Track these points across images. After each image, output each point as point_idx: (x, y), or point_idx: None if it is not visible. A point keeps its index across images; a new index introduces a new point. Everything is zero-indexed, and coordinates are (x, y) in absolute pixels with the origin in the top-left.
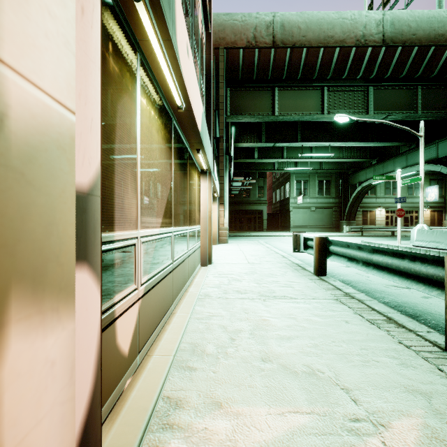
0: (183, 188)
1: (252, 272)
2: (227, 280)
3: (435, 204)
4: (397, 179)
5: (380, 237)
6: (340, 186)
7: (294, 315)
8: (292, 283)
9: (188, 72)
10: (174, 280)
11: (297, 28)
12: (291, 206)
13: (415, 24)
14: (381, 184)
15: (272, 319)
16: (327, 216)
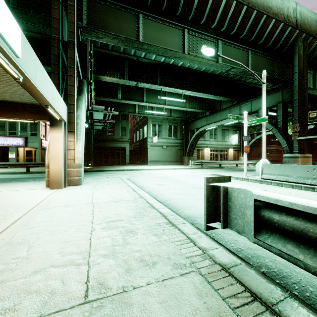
0: None
1: None
2: None
3: (236, 146)
4: (244, 120)
5: (215, 169)
6: (183, 131)
7: None
8: None
9: None
10: None
11: None
12: (148, 144)
13: None
14: (208, 131)
15: None
16: (174, 153)
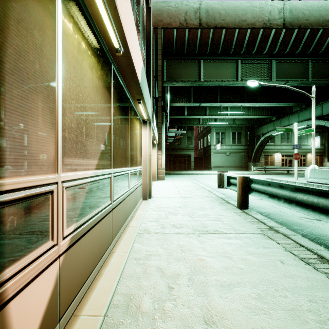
0: (124, 133)
1: (185, 206)
2: (164, 214)
3: (318, 150)
4: (294, 131)
5: (279, 175)
6: (248, 137)
7: (229, 253)
8: (221, 217)
9: (126, 14)
10: (113, 219)
11: (218, 14)
12: (212, 151)
13: (308, 12)
14: (278, 135)
15: (208, 259)
16: (238, 159)
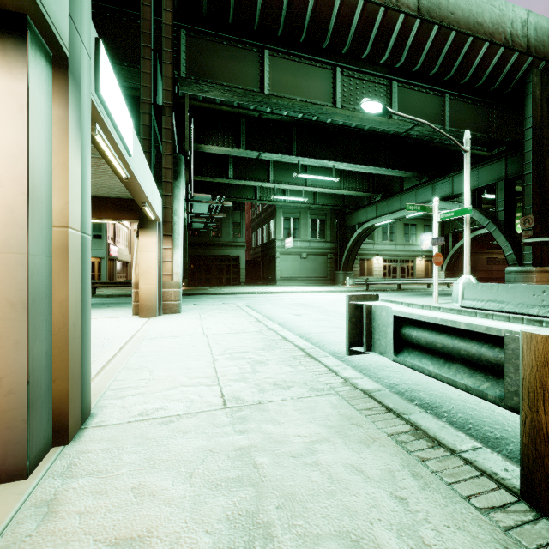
0: None
1: (249, 542)
2: None
3: (429, 253)
4: (434, 212)
5: (389, 292)
6: (336, 228)
7: None
8: None
9: None
10: None
11: None
12: (278, 251)
13: None
14: (379, 228)
15: None
16: (321, 265)
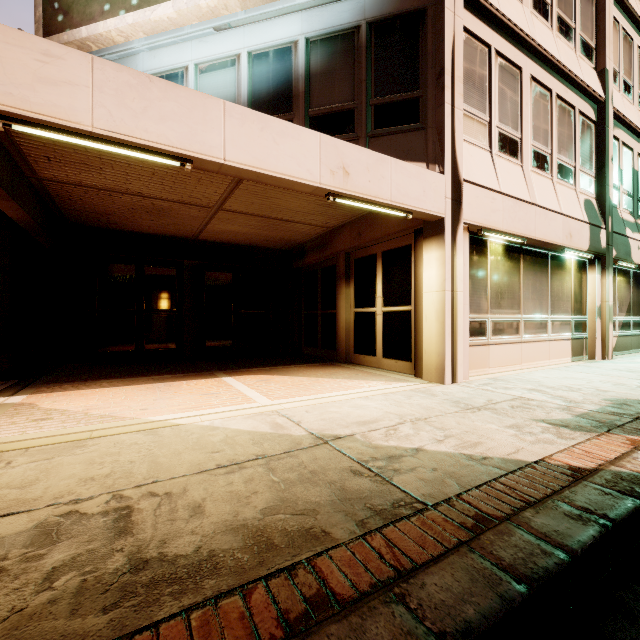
0: (639, 297)
1: None
2: None
3: None
4: None
5: None
6: None
7: None
8: None
9: (639, 255)
10: (632, 340)
11: None
12: None
13: None
14: None
15: None
16: None
